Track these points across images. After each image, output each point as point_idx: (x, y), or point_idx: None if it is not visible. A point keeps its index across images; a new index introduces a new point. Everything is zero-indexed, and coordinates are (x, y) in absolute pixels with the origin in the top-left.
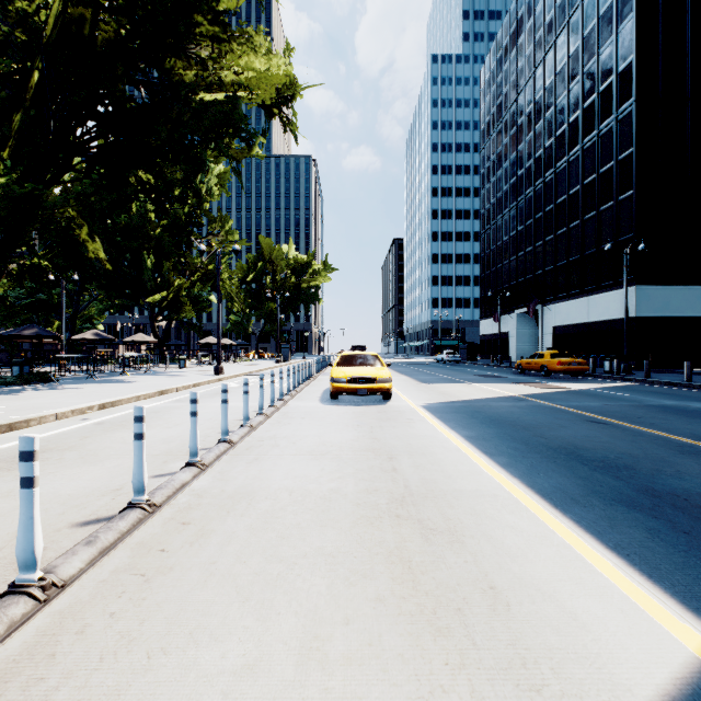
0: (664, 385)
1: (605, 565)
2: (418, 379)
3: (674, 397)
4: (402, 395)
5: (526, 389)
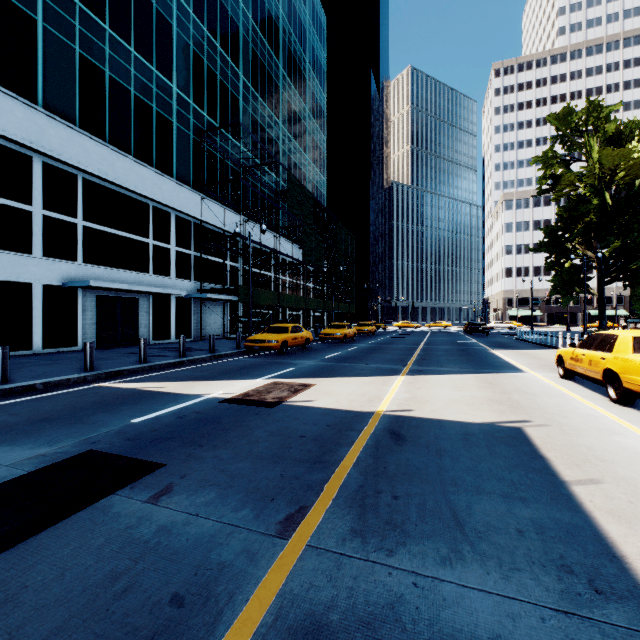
0: (106, 377)
1: (494, 351)
2: (549, 494)
3: (269, 365)
4: (551, 382)
5: (348, 383)
